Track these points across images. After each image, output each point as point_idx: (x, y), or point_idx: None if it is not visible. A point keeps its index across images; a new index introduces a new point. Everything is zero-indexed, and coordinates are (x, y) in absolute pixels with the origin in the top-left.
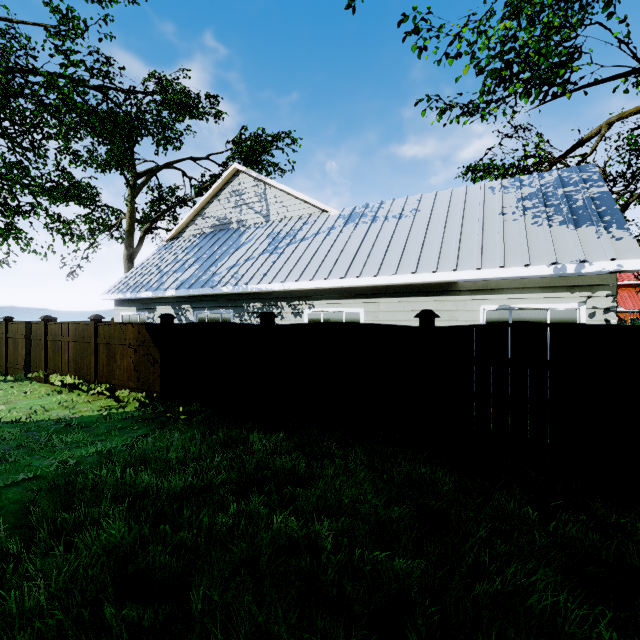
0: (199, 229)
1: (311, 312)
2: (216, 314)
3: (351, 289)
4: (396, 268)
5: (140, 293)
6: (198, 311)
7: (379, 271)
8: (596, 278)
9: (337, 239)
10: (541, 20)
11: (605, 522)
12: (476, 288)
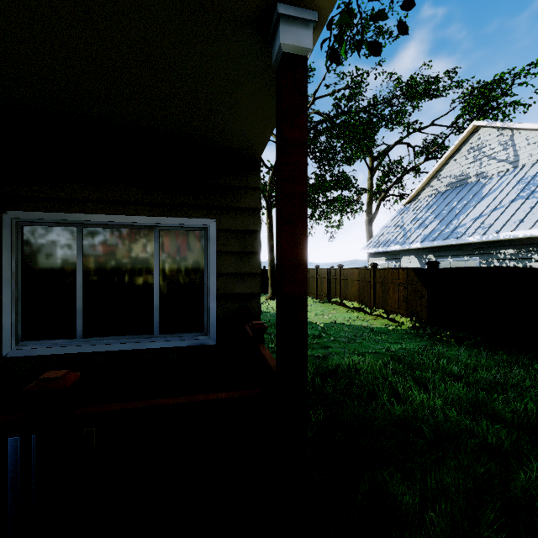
0: (434, 190)
1: None
2: (459, 261)
3: None
4: None
5: (389, 247)
6: (440, 259)
7: None
8: None
9: None
10: None
11: None
12: None
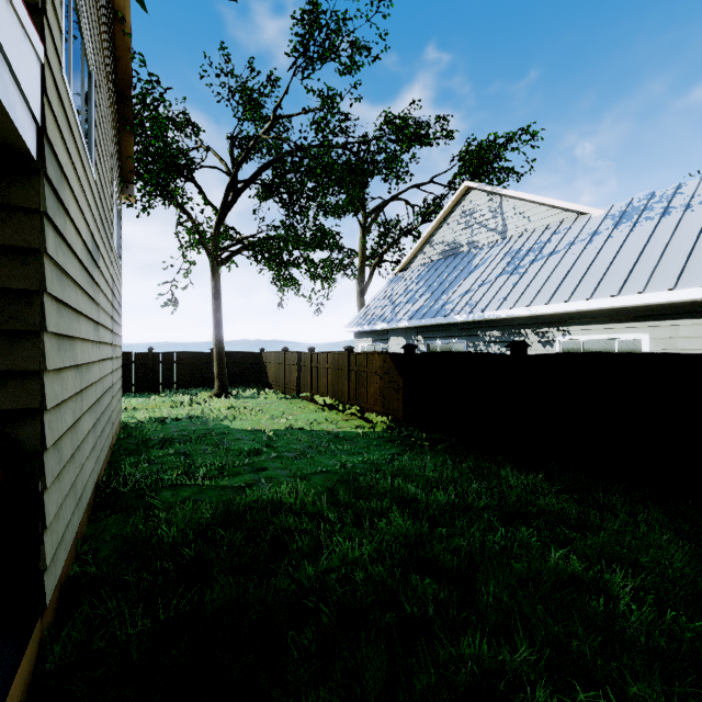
0: (427, 257)
1: (565, 340)
2: (448, 344)
3: (627, 309)
4: None
5: (376, 325)
6: (429, 341)
7: (677, 282)
8: None
9: (603, 247)
10: None
11: None
12: None
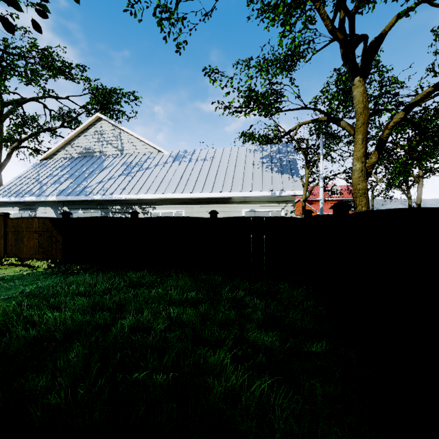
0: (69, 154)
1: (154, 212)
2: (88, 213)
3: (178, 199)
4: (202, 189)
5: (24, 198)
6: (74, 211)
7: (193, 190)
8: (288, 198)
9: (169, 170)
10: (271, 70)
11: (271, 284)
12: (240, 201)
